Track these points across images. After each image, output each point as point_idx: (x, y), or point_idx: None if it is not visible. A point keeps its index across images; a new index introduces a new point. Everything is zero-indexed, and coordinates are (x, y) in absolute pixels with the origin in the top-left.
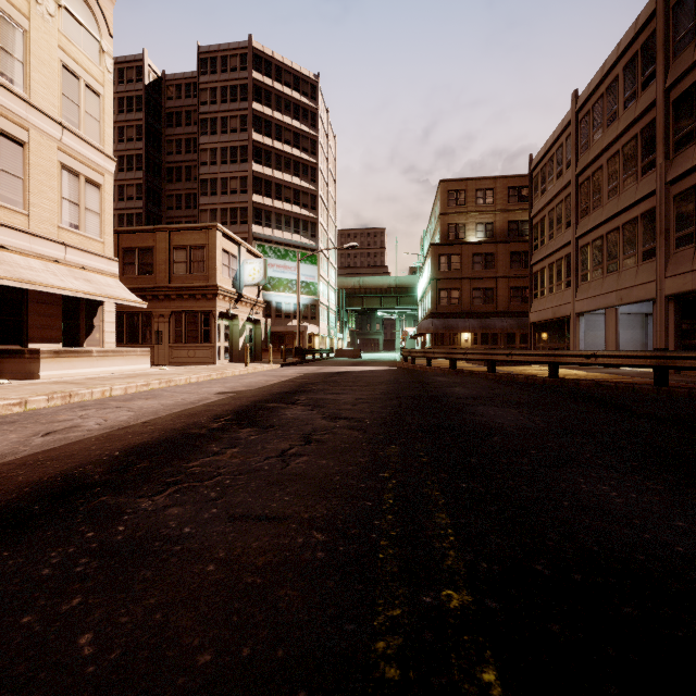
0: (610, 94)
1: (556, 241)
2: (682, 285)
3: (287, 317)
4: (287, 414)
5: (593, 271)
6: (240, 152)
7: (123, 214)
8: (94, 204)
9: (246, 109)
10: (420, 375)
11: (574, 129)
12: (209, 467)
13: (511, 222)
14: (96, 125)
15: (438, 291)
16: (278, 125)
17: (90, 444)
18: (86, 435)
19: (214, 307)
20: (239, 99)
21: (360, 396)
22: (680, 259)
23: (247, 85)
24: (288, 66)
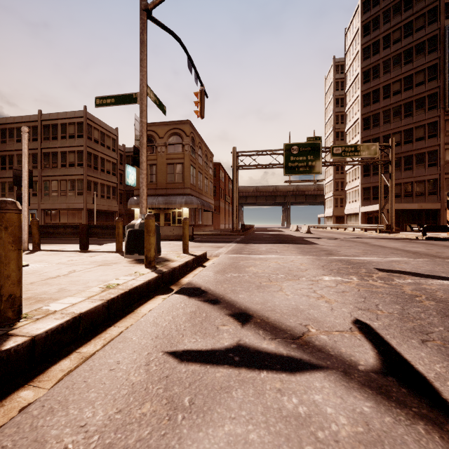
0: (18, 131)
1: None
2: (46, 207)
3: None
4: None
5: (9, 194)
6: None
7: None
8: None
9: None
10: None
11: None
12: None
13: None
14: None
15: None
16: None
17: None
18: None
19: None
20: None
21: None
22: (46, 199)
23: None
24: None
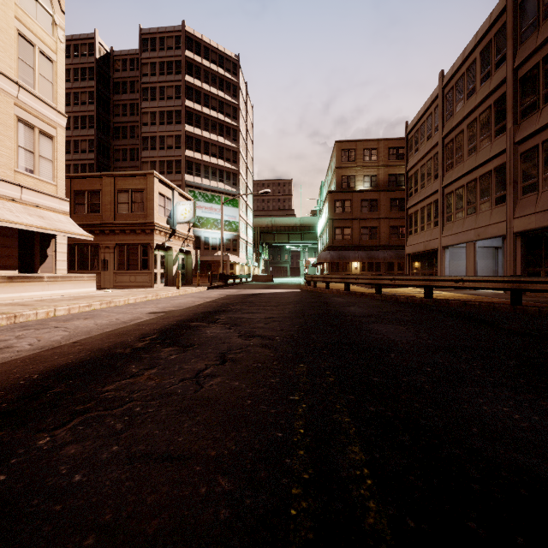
0: (470, 73)
1: (426, 190)
2: (527, 224)
3: (213, 249)
4: (207, 333)
5: (456, 213)
6: (175, 115)
7: (78, 164)
8: (47, 153)
9: (180, 80)
10: (321, 296)
11: (441, 101)
12: (123, 391)
13: (391, 175)
14: (49, 86)
15: (334, 229)
16: (206, 94)
17: (14, 366)
18: (14, 356)
19: (152, 240)
20: (174, 72)
21: (272, 315)
22: (525, 203)
23: (181, 61)
24: (214, 47)
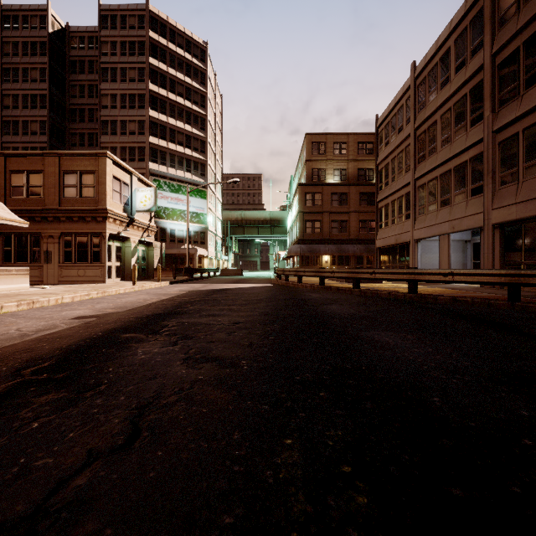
0: (443, 62)
1: (397, 183)
2: (507, 215)
3: (180, 241)
4: (137, 354)
5: (428, 205)
6: (138, 99)
7: (27, 147)
8: None
9: (143, 62)
10: (294, 292)
11: (413, 92)
12: None
13: (360, 169)
14: None
15: (305, 222)
16: (172, 79)
17: None
18: None
19: (104, 229)
20: (137, 53)
21: (238, 318)
22: (504, 194)
23: (144, 42)
24: (181, 31)
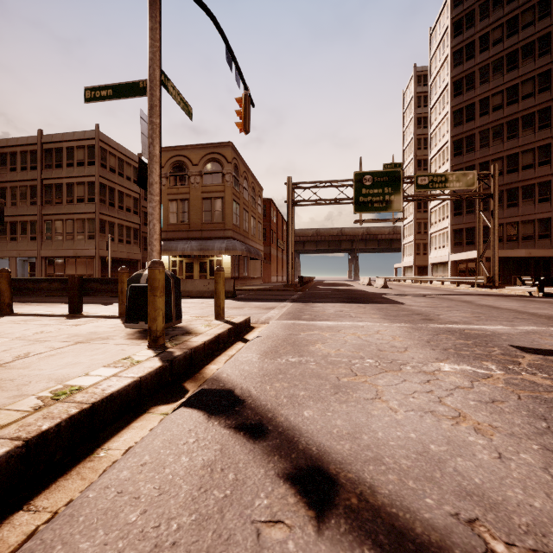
0: (13, 157)
1: None
2: (48, 254)
3: None
4: None
5: (1, 237)
6: None
7: None
8: None
9: None
10: None
11: None
12: None
13: None
14: None
15: None
16: None
17: None
18: None
19: None
20: None
21: None
22: (47, 244)
23: None
24: None
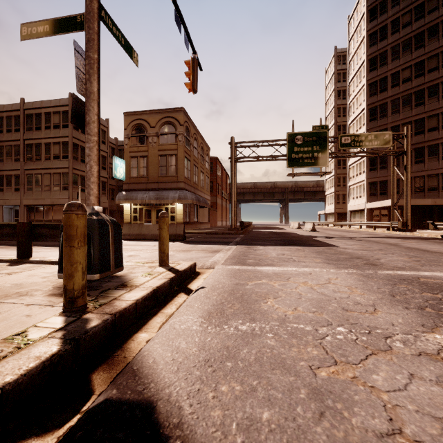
0: None
1: None
2: (29, 202)
3: None
4: None
5: None
6: None
7: None
8: None
9: None
10: None
11: None
12: None
13: None
14: None
15: None
16: None
17: None
18: None
19: None
20: None
21: None
22: (28, 194)
23: None
24: None
